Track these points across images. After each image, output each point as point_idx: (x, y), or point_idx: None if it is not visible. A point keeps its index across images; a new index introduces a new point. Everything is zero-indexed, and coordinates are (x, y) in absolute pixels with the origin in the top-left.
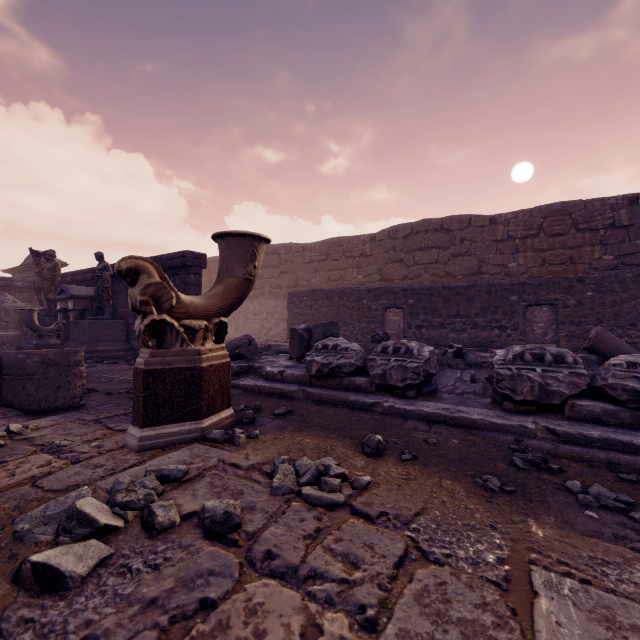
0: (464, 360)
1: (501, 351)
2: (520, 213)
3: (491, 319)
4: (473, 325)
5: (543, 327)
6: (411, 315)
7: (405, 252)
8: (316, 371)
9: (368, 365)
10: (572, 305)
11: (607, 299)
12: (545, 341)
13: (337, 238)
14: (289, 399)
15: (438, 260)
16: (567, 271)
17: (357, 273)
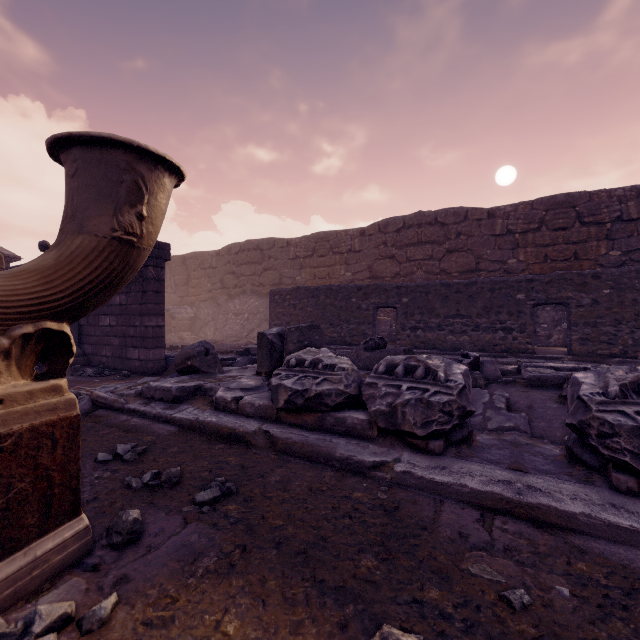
0: (481, 372)
1: (587, 376)
2: (520, 205)
3: (495, 320)
4: (474, 326)
5: (547, 328)
6: (405, 315)
7: (397, 247)
8: (285, 402)
9: (365, 393)
10: (587, 304)
11: (626, 297)
12: (549, 344)
13: (324, 232)
14: (242, 447)
15: (432, 256)
16: (571, 268)
17: (345, 270)
